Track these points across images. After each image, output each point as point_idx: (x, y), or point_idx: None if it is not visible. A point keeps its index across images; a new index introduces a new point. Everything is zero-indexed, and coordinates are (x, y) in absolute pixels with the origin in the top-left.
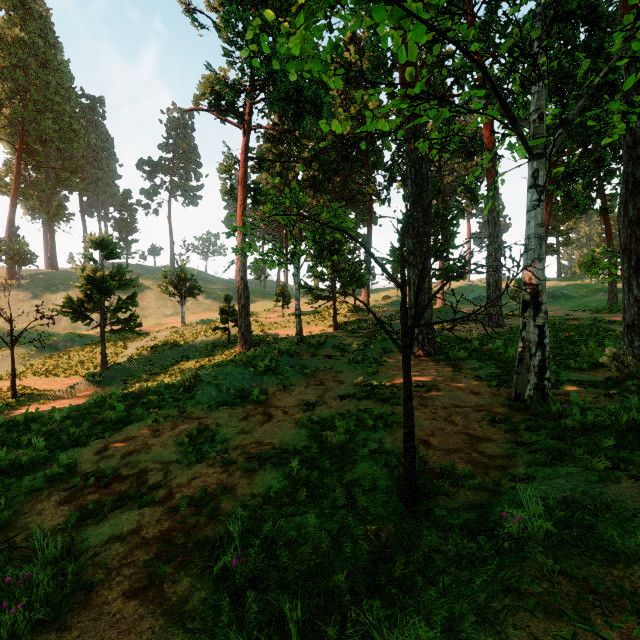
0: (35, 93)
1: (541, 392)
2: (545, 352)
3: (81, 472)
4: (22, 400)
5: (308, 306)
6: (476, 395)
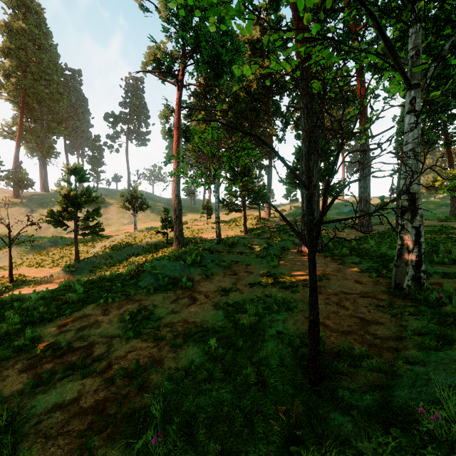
0: (33, 67)
1: (418, 282)
2: (421, 249)
3: (43, 344)
4: (17, 284)
5: (225, 217)
6: (360, 284)
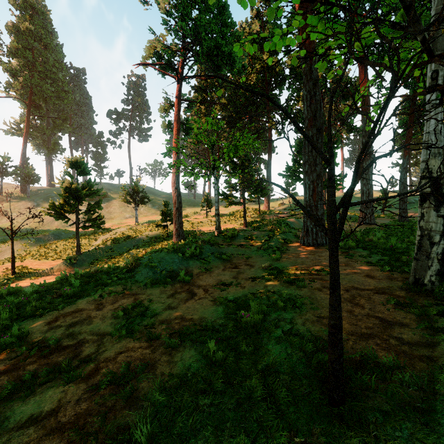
0: (39, 66)
1: (442, 277)
2: None
3: (30, 341)
4: (19, 276)
5: (225, 211)
6: (372, 279)
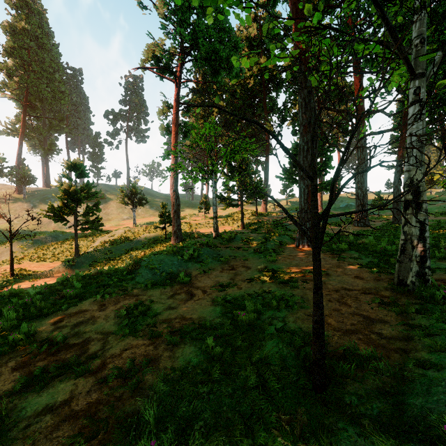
0: (35, 66)
1: (422, 278)
2: (426, 244)
3: (38, 340)
4: (18, 278)
5: (223, 212)
6: (361, 280)
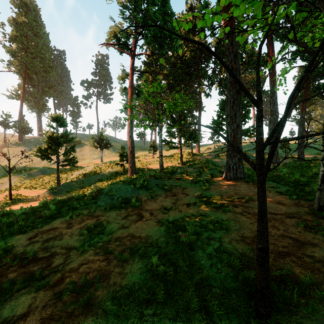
0: (31, 49)
1: None
2: None
3: (13, 253)
4: (15, 201)
5: (166, 153)
6: (283, 205)
